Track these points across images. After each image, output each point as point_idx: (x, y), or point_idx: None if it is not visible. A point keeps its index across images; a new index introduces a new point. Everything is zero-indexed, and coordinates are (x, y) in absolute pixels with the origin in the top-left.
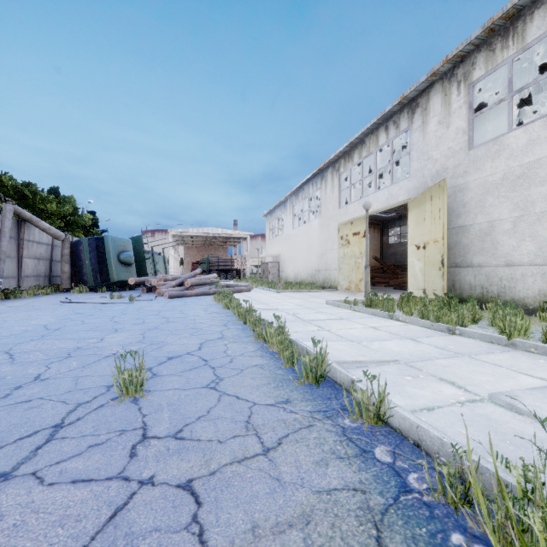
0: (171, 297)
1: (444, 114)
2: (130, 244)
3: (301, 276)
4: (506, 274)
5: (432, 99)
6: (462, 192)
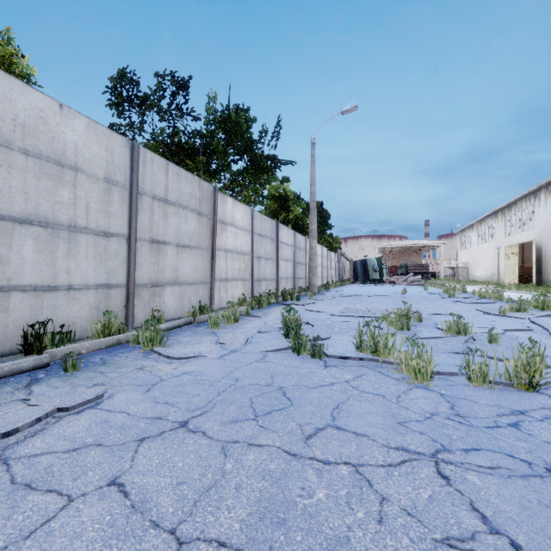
0: (406, 285)
1: (545, 204)
2: (376, 261)
3: (483, 277)
4: None
5: (541, 195)
6: (550, 241)
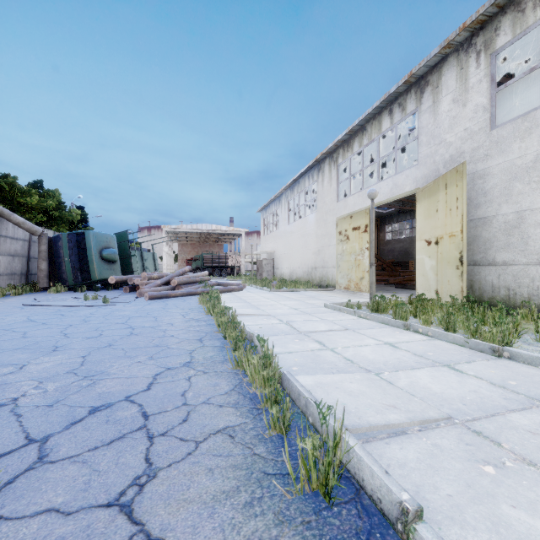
0: (152, 298)
1: (460, 91)
2: (114, 240)
3: (296, 274)
4: (539, 274)
5: (444, 75)
6: (483, 179)
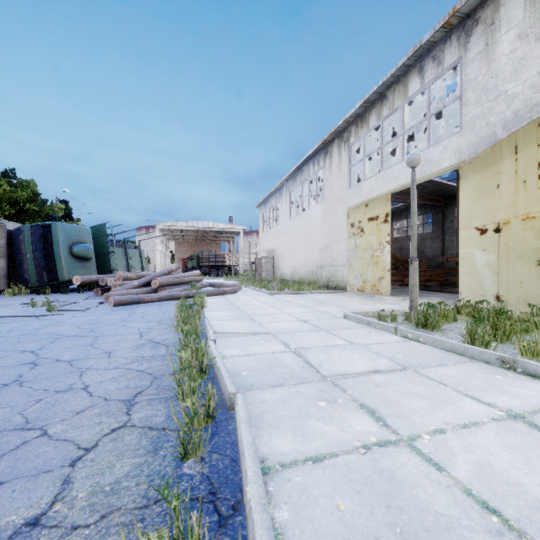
0: (118, 304)
1: (531, 21)
2: (88, 234)
3: (299, 273)
4: None
5: (504, 5)
6: None
